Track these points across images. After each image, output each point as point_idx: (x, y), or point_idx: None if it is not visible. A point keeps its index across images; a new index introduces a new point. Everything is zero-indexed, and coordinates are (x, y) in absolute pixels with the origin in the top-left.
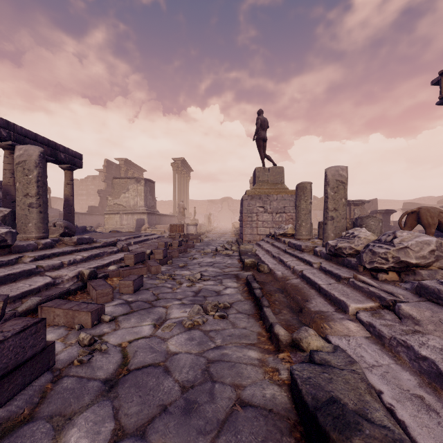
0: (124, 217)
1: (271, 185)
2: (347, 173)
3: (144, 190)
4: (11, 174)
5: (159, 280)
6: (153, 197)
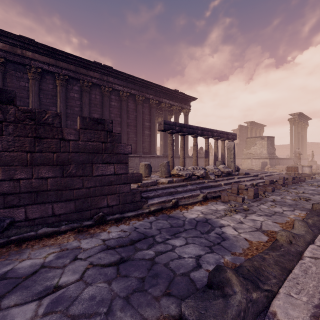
0: (253, 160)
1: None
2: None
3: (266, 144)
4: (216, 148)
5: (281, 191)
6: (273, 147)
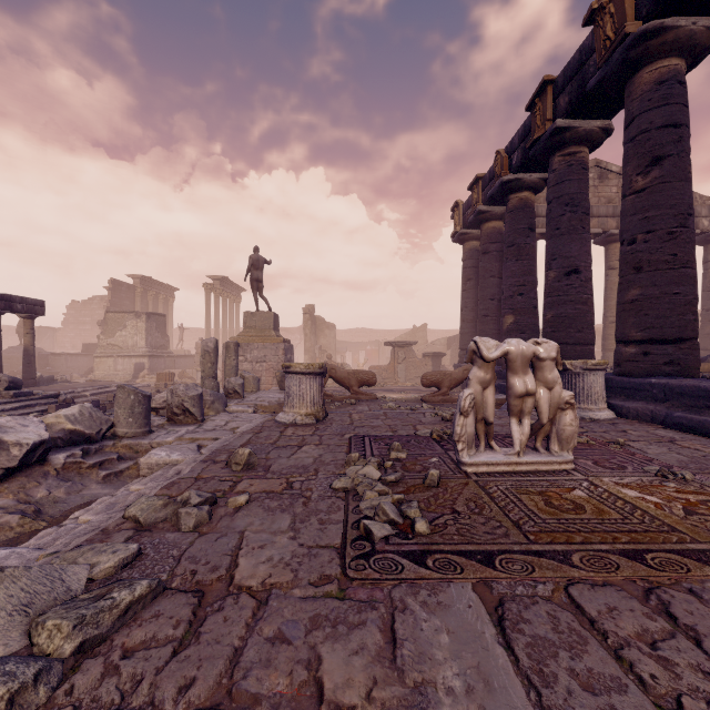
0: (120, 360)
1: (258, 332)
2: (214, 344)
3: (146, 327)
4: None
5: None
6: (163, 334)
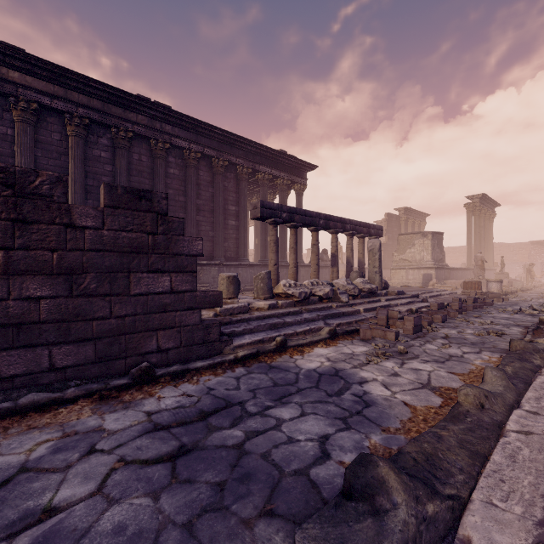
0: (410, 271)
1: None
2: None
3: (431, 244)
4: (350, 250)
5: (457, 320)
6: (441, 250)
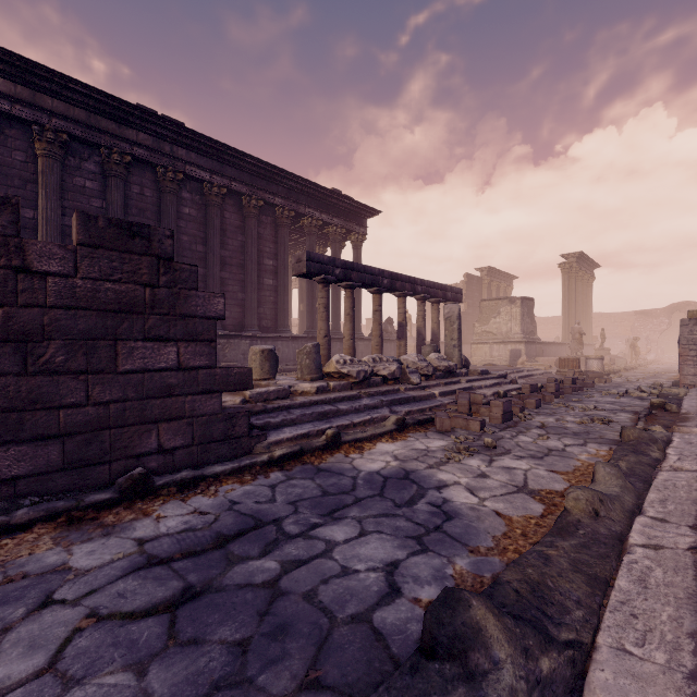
0: (495, 347)
1: None
2: None
3: (520, 313)
4: (422, 318)
5: (553, 406)
6: (531, 320)
